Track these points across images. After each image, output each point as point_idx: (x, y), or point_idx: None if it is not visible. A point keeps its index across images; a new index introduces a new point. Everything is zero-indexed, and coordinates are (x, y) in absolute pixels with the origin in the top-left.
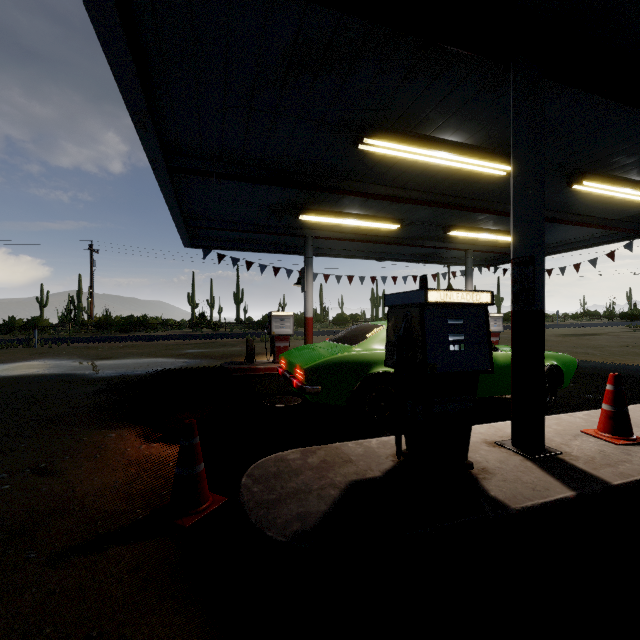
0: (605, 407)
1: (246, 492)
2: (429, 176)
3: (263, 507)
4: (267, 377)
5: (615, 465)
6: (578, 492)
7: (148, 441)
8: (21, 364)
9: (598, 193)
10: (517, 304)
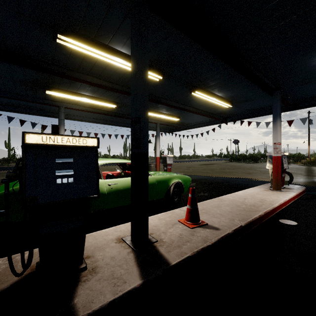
0: (188, 206)
1: None
2: (120, 75)
3: None
4: None
5: (182, 246)
6: (145, 280)
7: None
8: None
9: (204, 99)
10: (132, 148)
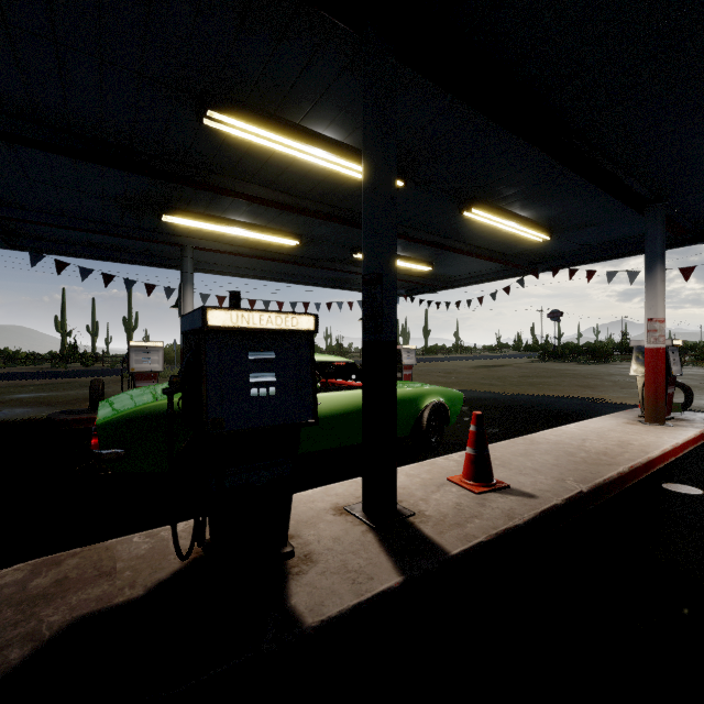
0: (468, 450)
1: None
2: (316, 182)
3: None
4: None
5: (464, 524)
6: (407, 576)
7: None
8: None
9: (490, 225)
10: (366, 333)
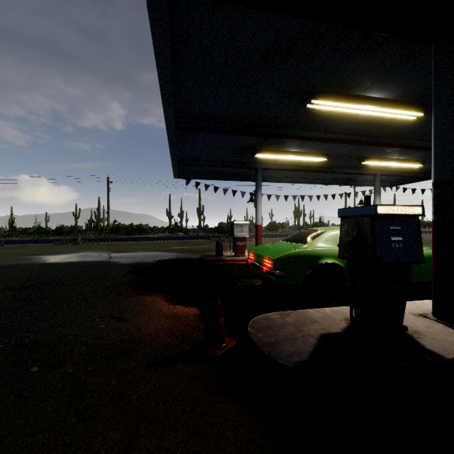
0: None
1: (254, 336)
2: (354, 123)
3: (269, 346)
4: (232, 266)
5: None
6: None
7: (172, 304)
8: (75, 254)
9: None
10: (438, 215)
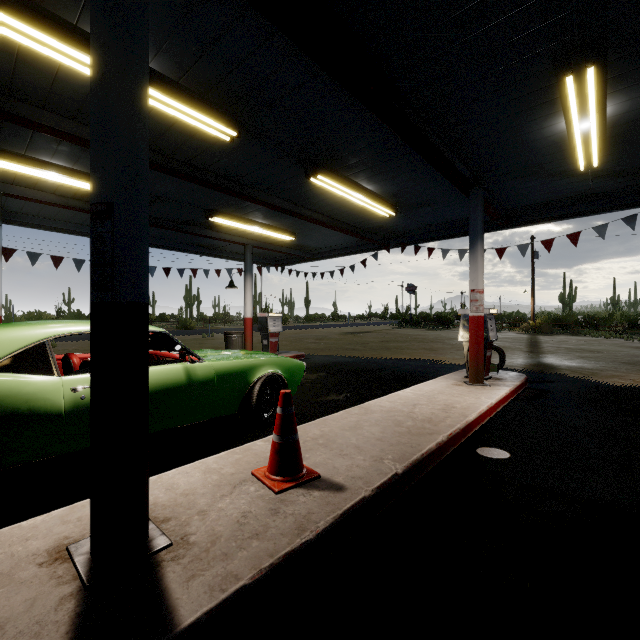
0: (274, 437)
1: None
2: None
3: None
4: None
5: (234, 552)
6: None
7: None
8: None
9: (340, 196)
10: (91, 291)
